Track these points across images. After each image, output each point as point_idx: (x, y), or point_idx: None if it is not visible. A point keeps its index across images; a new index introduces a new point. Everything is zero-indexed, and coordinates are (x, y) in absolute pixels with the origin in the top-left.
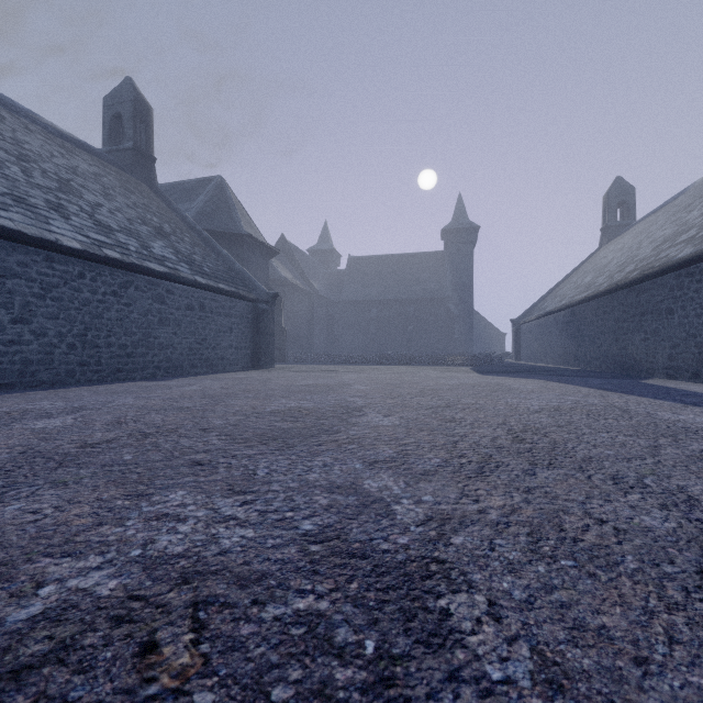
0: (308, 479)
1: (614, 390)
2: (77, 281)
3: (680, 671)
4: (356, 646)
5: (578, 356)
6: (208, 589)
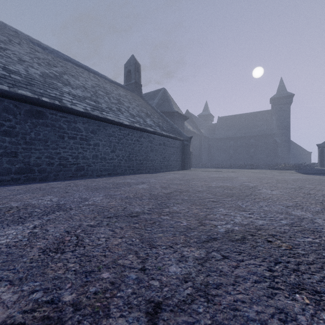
0: (265, 209)
1: None
2: (127, 136)
3: None
4: None
5: None
6: (269, 232)
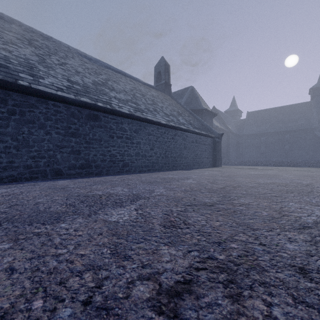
0: None
1: None
2: (163, 135)
3: None
4: None
5: None
6: None
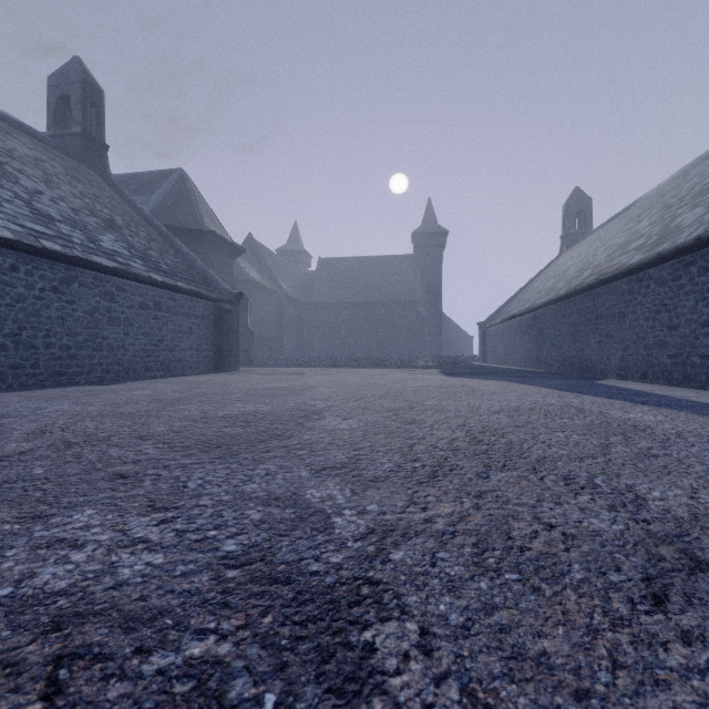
0: (244, 490)
1: (571, 390)
2: (9, 275)
3: (623, 705)
4: (252, 703)
5: (539, 358)
6: (82, 636)
